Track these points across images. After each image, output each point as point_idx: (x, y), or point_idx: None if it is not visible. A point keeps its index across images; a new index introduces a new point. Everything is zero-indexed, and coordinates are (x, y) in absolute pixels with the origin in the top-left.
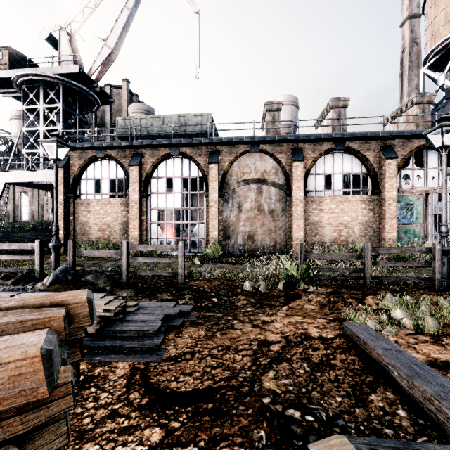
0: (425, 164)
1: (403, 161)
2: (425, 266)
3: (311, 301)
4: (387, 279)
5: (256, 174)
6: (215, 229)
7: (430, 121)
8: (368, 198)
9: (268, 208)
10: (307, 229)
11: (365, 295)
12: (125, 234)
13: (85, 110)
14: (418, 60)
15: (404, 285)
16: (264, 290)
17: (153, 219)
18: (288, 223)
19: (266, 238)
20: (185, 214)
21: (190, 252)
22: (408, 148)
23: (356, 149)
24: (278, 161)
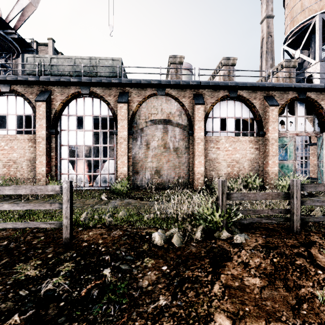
0: (296, 112)
1: (281, 109)
2: (306, 196)
3: (249, 265)
4: (314, 220)
5: (162, 115)
6: (124, 165)
7: (301, 77)
8: (254, 139)
9: (173, 146)
10: (206, 165)
11: (308, 248)
12: (33, 170)
13: (4, 54)
14: (271, 47)
15: (324, 224)
16: (178, 243)
17: (63, 155)
18: (190, 160)
19: (171, 173)
20: (102, 152)
21: (100, 187)
22: (285, 99)
23: (246, 97)
24: (182, 104)
